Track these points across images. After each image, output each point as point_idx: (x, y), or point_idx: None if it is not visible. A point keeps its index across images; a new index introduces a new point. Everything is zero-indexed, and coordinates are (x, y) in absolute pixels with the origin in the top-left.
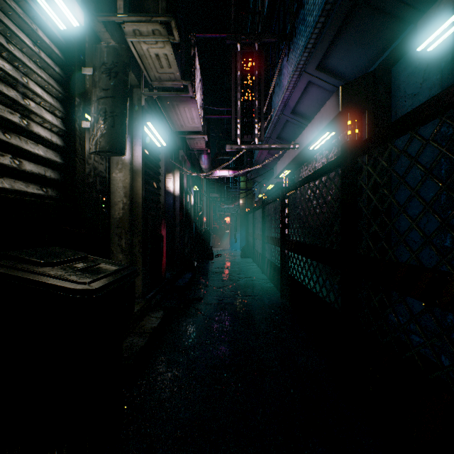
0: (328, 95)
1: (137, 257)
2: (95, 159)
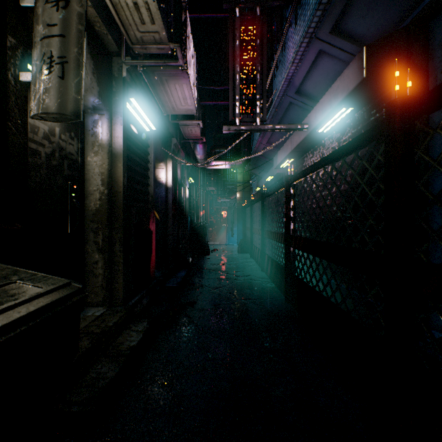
0: (341, 67)
1: (117, 257)
2: (61, 138)
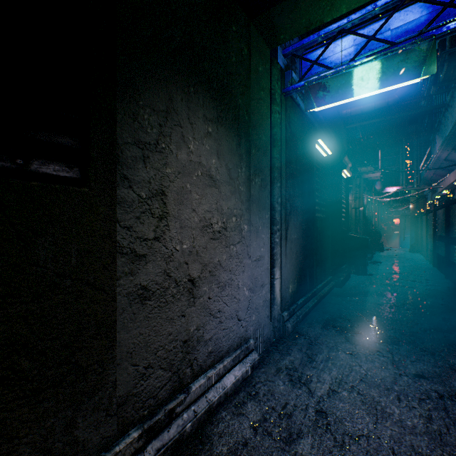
0: None
1: None
2: None
